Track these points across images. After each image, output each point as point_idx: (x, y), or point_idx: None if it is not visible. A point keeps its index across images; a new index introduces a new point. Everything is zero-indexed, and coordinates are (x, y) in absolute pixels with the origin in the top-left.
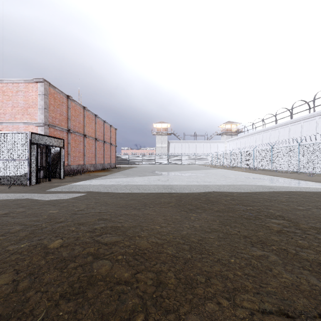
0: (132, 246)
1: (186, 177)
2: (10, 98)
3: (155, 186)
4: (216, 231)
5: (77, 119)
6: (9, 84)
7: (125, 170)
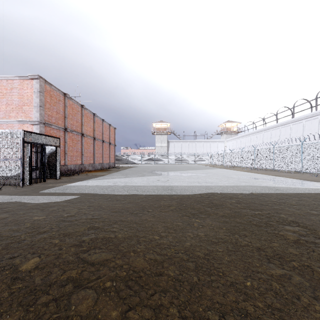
0: (125, 266)
1: (187, 178)
2: (4, 95)
3: (154, 188)
4: (224, 242)
5: (75, 118)
6: (3, 81)
7: (124, 170)
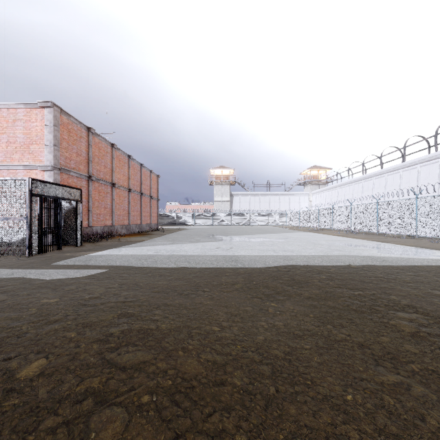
0: (170, 371)
1: (258, 244)
2: (4, 130)
3: (212, 258)
4: (312, 335)
5: (103, 161)
6: (3, 110)
7: (170, 234)
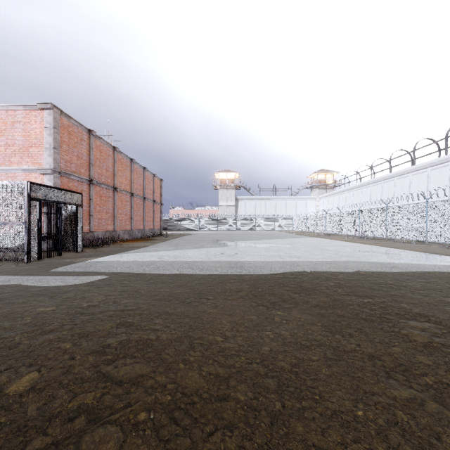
0: (169, 385)
1: (263, 250)
2: (2, 132)
3: (216, 264)
4: (320, 346)
5: (104, 165)
6: (2, 112)
7: (174, 239)
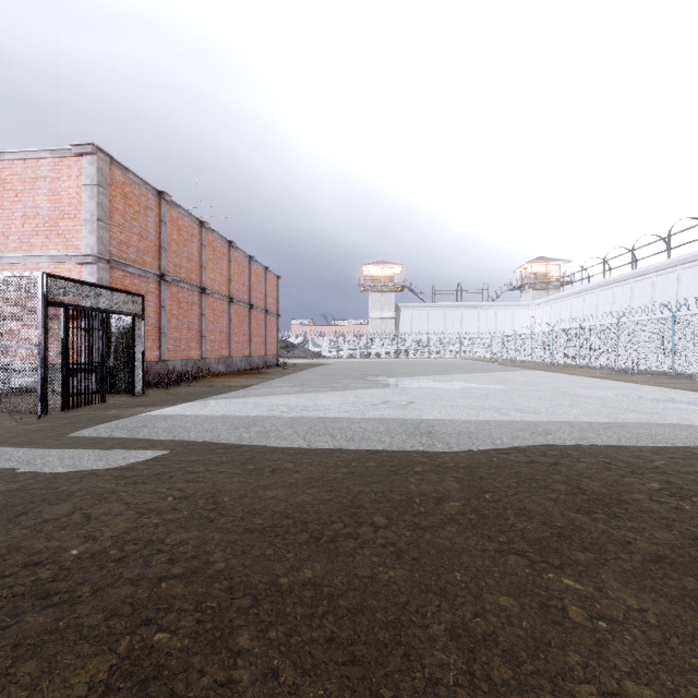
0: None
1: (459, 395)
2: (18, 196)
3: (379, 426)
4: None
5: (185, 250)
6: (17, 163)
7: (297, 373)
